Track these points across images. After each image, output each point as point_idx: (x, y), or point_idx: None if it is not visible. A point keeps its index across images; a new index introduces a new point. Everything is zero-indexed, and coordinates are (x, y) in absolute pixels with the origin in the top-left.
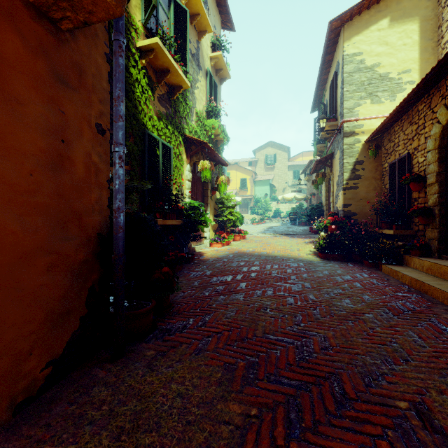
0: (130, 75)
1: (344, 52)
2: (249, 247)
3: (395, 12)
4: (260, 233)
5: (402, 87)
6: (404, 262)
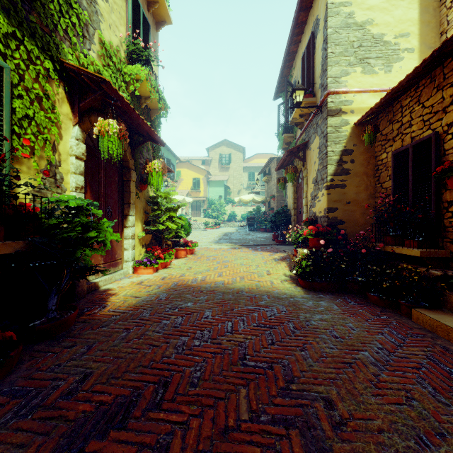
0: None
1: None
2: (197, 271)
3: None
4: (213, 243)
5: (399, 55)
6: (448, 305)
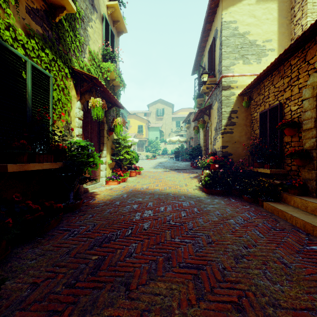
0: None
1: (222, 19)
2: (143, 183)
3: None
4: (152, 168)
5: (265, 53)
6: (282, 199)
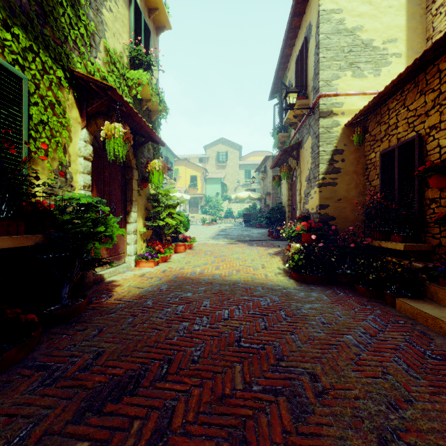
0: None
1: (320, 7)
2: (196, 265)
3: None
4: (211, 239)
5: (387, 60)
6: (428, 295)
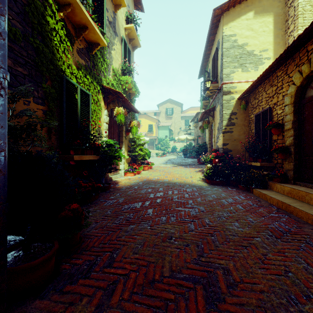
0: (47, 23)
1: (223, 33)
2: (155, 175)
3: (258, 8)
4: (162, 164)
5: (262, 61)
6: (269, 187)
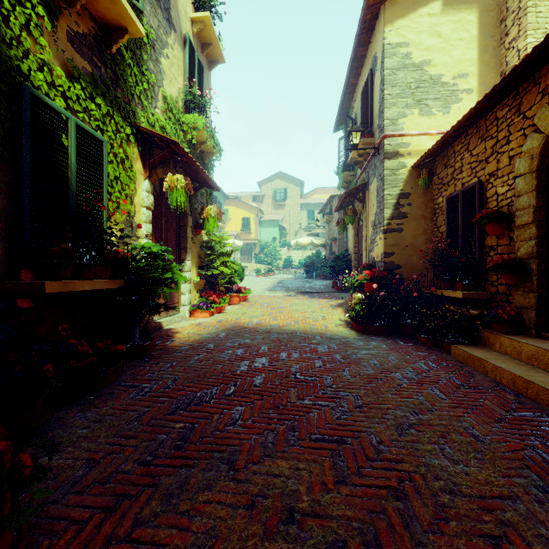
0: None
1: (384, 40)
2: (252, 316)
3: None
4: (267, 291)
5: (457, 97)
6: (482, 341)
